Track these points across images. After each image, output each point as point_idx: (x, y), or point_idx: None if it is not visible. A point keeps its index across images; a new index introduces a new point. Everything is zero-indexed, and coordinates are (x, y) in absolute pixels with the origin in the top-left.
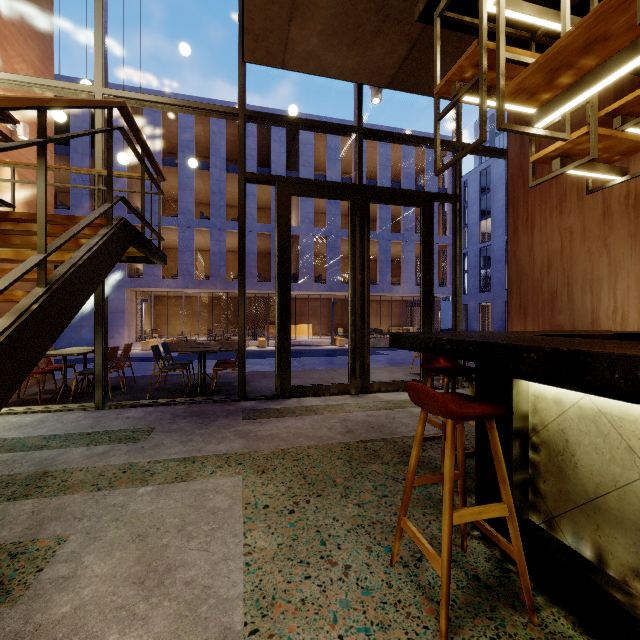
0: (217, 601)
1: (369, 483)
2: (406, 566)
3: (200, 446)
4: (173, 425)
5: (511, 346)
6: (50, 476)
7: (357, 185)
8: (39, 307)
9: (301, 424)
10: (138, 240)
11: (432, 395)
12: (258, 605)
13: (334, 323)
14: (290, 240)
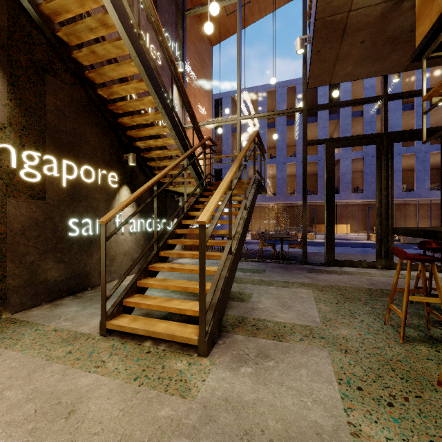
0: (309, 315)
1: (380, 303)
2: (392, 326)
3: (289, 278)
4: (273, 270)
5: (434, 231)
6: (236, 278)
7: (382, 133)
8: (246, 217)
9: (341, 278)
10: (260, 186)
11: (399, 250)
12: (324, 319)
13: (370, 223)
14: (334, 174)
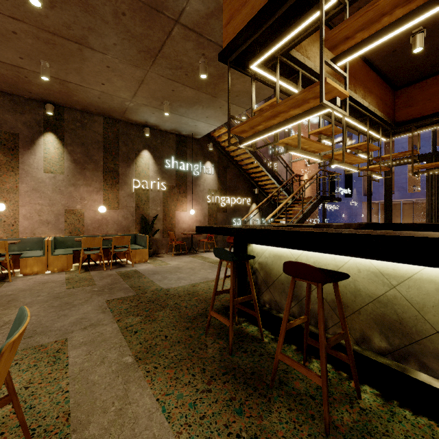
0: None
1: None
2: None
3: None
4: None
5: None
6: None
7: (431, 153)
8: (301, 217)
9: None
10: (326, 199)
11: None
12: None
13: None
14: (391, 186)
